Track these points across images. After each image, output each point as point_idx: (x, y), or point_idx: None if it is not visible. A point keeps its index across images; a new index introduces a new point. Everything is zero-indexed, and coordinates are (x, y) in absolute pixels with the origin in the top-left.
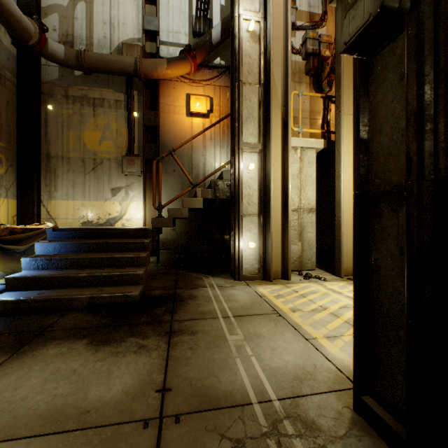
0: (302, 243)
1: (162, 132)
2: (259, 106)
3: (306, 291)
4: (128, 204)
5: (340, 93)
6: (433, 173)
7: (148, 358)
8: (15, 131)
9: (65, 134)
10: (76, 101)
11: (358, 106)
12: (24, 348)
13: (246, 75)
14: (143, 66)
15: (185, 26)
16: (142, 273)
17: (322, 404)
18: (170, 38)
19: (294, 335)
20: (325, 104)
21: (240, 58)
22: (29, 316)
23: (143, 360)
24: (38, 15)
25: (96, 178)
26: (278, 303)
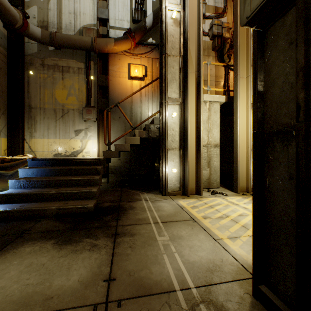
0: (210, 169)
1: (111, 90)
2: (179, 71)
3: (213, 203)
4: (87, 141)
5: (237, 62)
6: None
7: (99, 255)
8: (6, 90)
9: (42, 92)
10: (50, 68)
11: (256, 66)
12: (7, 247)
13: (170, 50)
14: (97, 43)
15: (127, 16)
16: (96, 191)
17: (228, 291)
18: (116, 24)
19: (206, 236)
20: (226, 71)
21: (166, 37)
22: (13, 222)
23: (95, 256)
24: (22, 6)
25: (64, 122)
26: (193, 212)
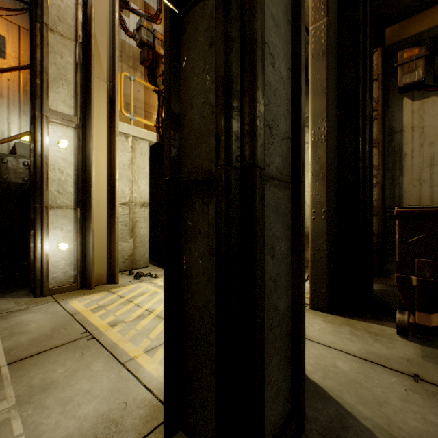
0: (135, 239)
1: None
2: (76, 69)
3: (134, 294)
4: None
5: None
6: (240, 159)
7: None
8: None
9: None
10: None
11: (169, 68)
12: None
13: (56, 21)
14: None
15: None
16: None
17: None
18: None
19: (106, 364)
20: (160, 101)
21: None
22: None
23: None
24: None
25: None
26: (94, 319)
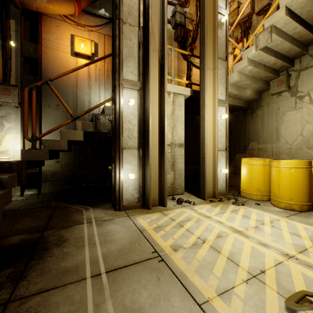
0: (174, 172)
1: (45, 67)
2: (139, 47)
3: (182, 218)
4: (3, 135)
5: (204, 50)
6: None
7: None
8: None
9: None
10: None
11: None
12: None
13: (127, 16)
14: None
15: None
16: None
17: None
18: None
19: (183, 300)
20: (189, 66)
21: None
22: None
23: None
24: None
25: None
26: (158, 239)
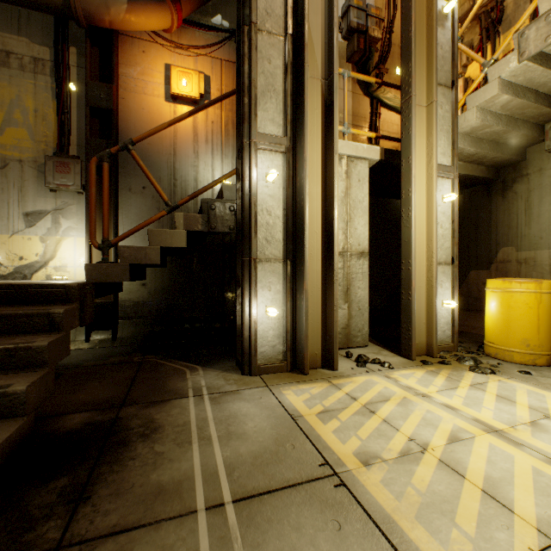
0: (350, 305)
1: (123, 123)
2: (285, 72)
3: (370, 396)
4: (58, 240)
5: (410, 69)
6: None
7: None
8: None
9: None
10: None
11: None
12: None
13: (263, 17)
14: None
15: None
16: (23, 389)
17: None
18: None
19: None
20: (374, 107)
21: None
22: None
23: None
24: None
25: None
26: (328, 437)
